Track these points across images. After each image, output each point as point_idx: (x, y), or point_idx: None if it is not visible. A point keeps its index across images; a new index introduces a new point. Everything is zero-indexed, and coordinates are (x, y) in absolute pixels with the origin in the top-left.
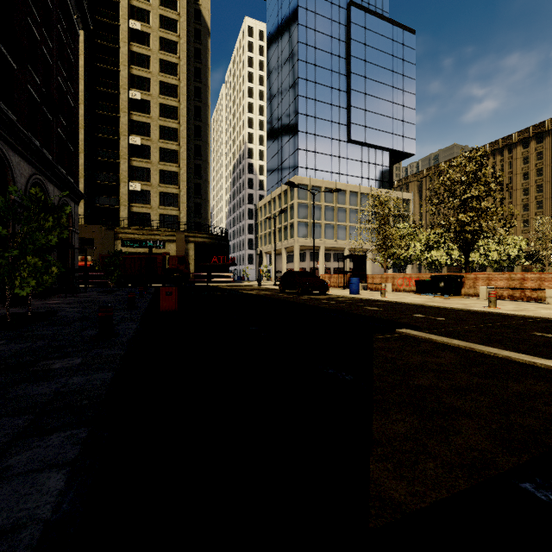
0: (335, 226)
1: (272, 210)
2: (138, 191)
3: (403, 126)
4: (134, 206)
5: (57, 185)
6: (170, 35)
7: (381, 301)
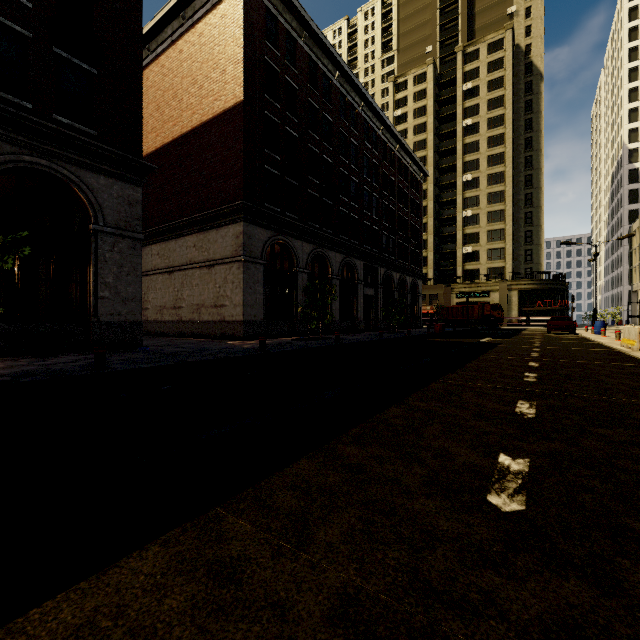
0: None
1: None
2: (469, 253)
3: None
4: (467, 265)
5: (410, 275)
6: (496, 112)
7: (580, 337)
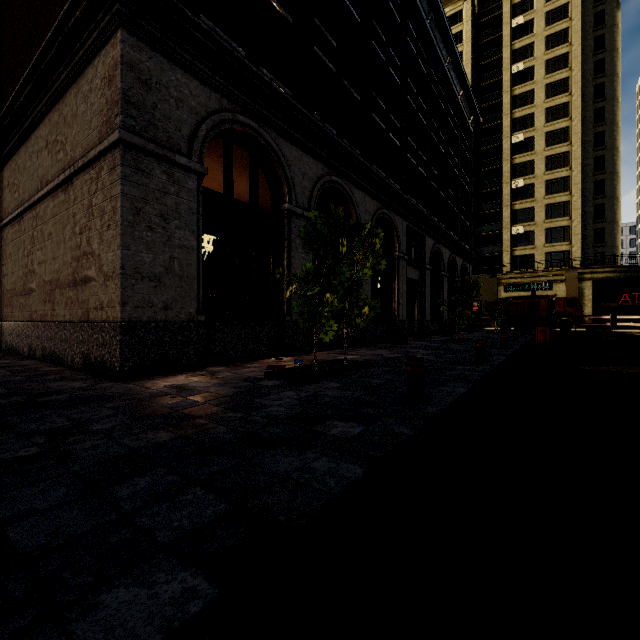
0: None
1: None
2: (520, 234)
3: None
4: (516, 250)
5: (460, 255)
6: (558, 51)
7: None
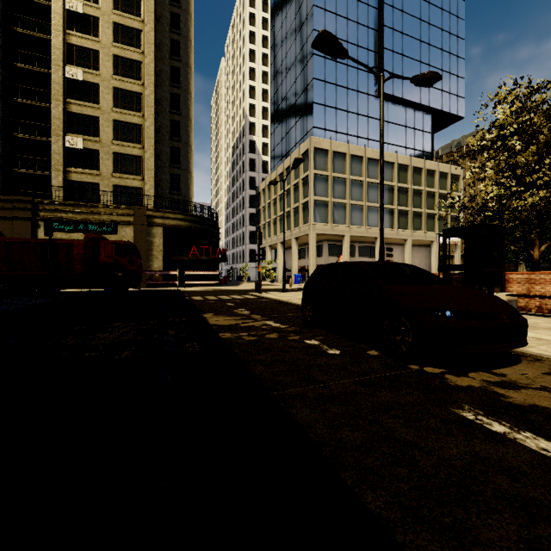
0: (365, 207)
1: (279, 190)
2: (80, 151)
3: (449, 79)
4: (74, 172)
5: None
6: None
7: None
